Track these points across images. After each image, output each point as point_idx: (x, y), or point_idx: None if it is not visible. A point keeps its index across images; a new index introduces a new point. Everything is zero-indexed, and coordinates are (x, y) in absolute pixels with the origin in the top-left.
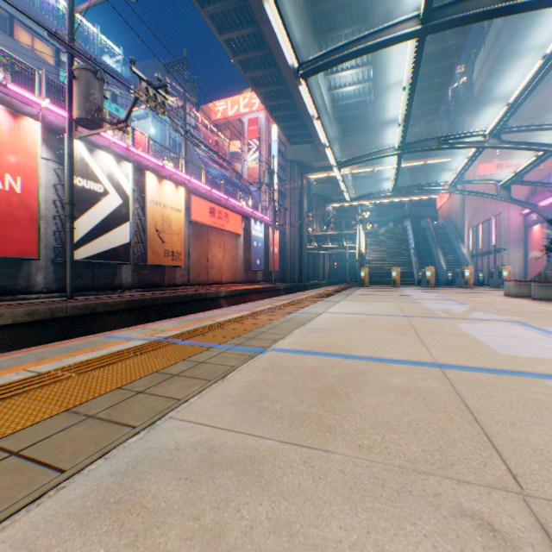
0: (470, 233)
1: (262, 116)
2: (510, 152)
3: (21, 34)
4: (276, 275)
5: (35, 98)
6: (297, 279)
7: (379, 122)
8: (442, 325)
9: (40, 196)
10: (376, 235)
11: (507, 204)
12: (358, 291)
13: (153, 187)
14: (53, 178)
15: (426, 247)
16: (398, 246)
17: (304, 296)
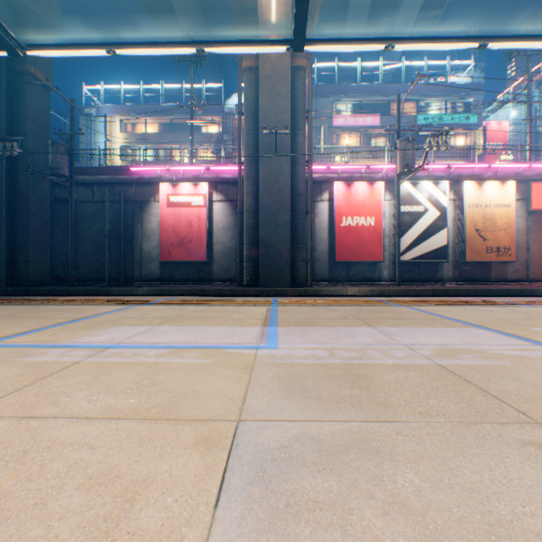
0: None
1: None
2: None
3: (393, 108)
4: None
5: (382, 166)
6: None
7: None
8: None
9: (382, 224)
10: None
11: None
12: None
13: (471, 193)
14: (392, 211)
15: None
16: None
17: None
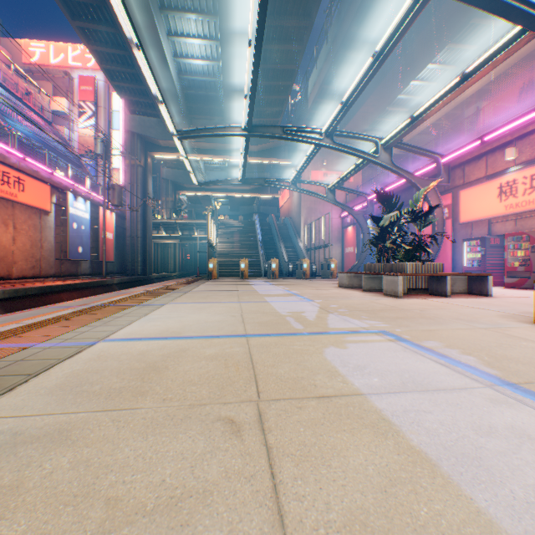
0: (306, 230)
1: (101, 77)
2: (333, 164)
3: None
4: (112, 267)
5: None
6: (141, 272)
7: (230, 111)
8: (305, 360)
9: None
10: (228, 227)
11: (331, 208)
12: (203, 285)
13: None
14: None
15: (272, 241)
16: (248, 238)
17: (120, 296)
